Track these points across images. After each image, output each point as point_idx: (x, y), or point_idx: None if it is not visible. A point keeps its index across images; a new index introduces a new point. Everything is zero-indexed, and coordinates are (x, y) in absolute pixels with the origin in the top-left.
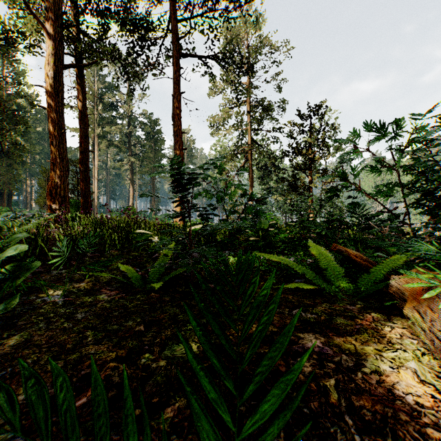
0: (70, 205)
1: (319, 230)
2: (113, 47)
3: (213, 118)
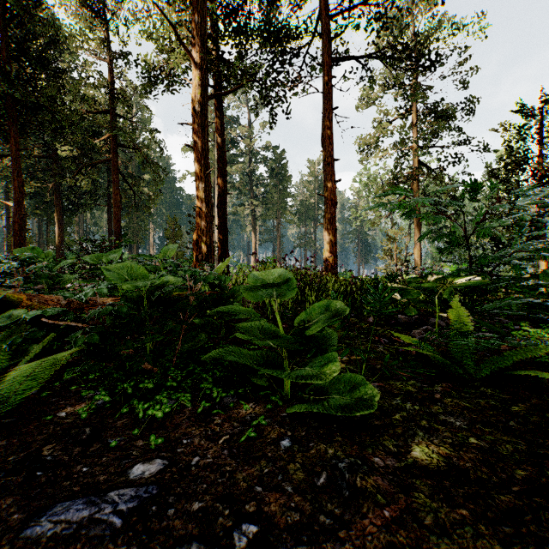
0: None
1: None
2: (255, 66)
3: (363, 138)
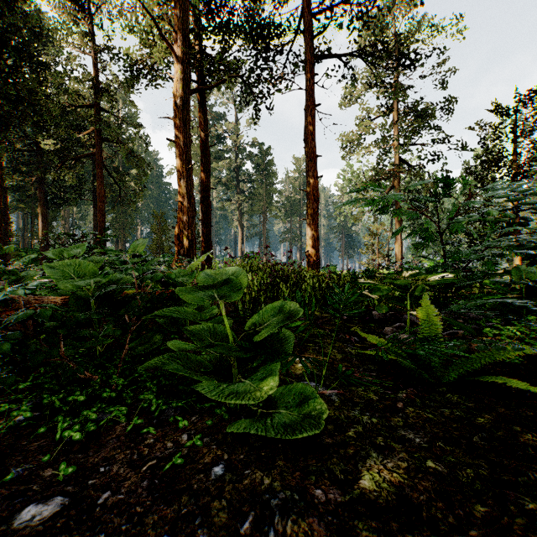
0: None
1: None
2: (238, 62)
3: (346, 135)
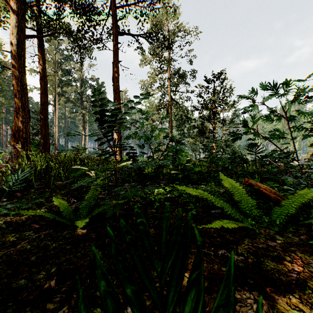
0: (35, 145)
1: (226, 165)
2: (66, 24)
3: (143, 82)
